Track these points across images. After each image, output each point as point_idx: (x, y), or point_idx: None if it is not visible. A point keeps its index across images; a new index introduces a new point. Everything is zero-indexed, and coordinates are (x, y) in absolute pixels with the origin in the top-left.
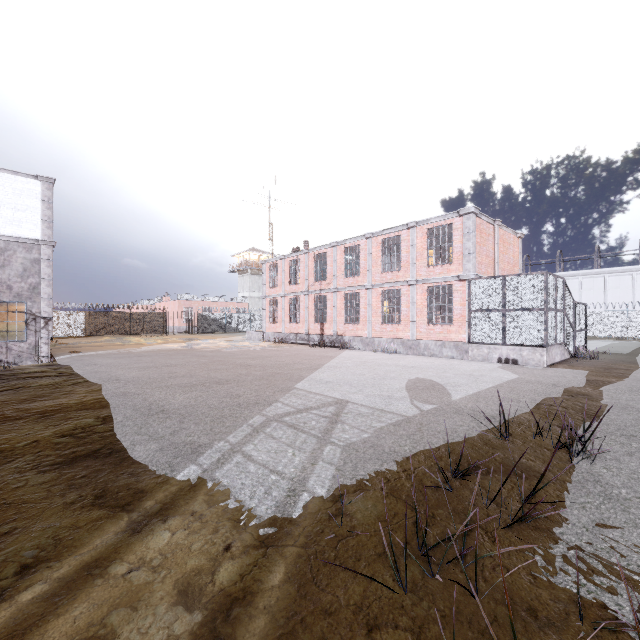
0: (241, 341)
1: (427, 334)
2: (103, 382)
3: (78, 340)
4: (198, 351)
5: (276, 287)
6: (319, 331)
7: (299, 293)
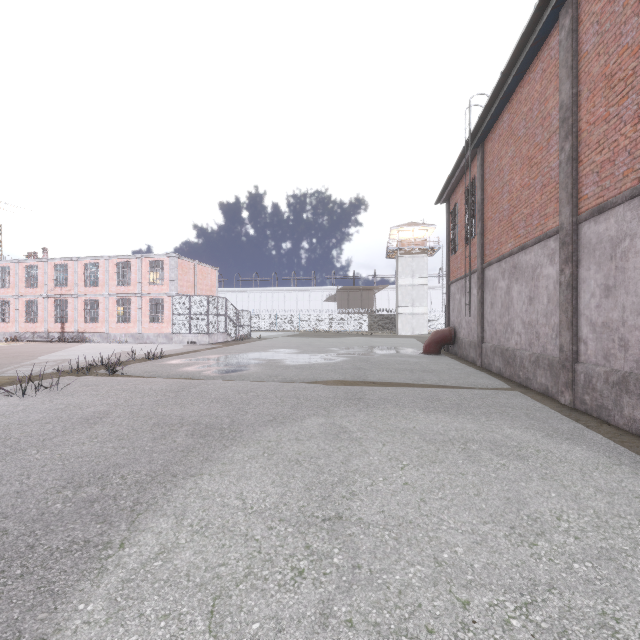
0: None
1: (149, 329)
2: None
3: None
4: None
5: (7, 288)
6: (60, 329)
7: (37, 296)
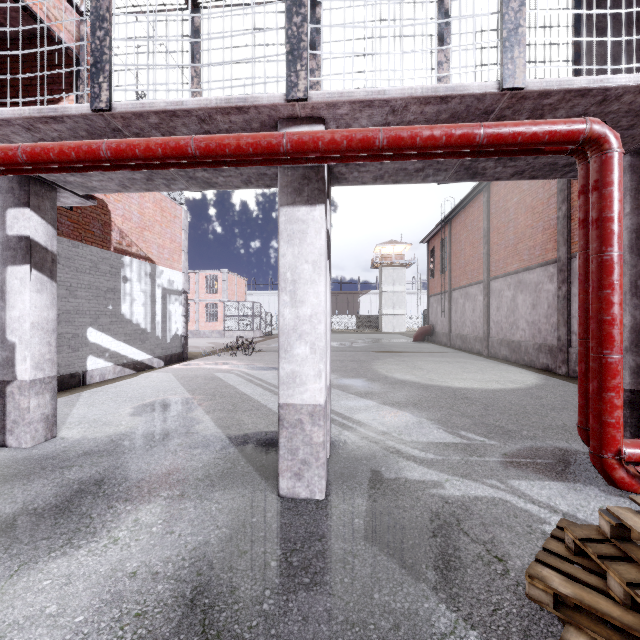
0: None
1: (205, 327)
2: None
3: None
4: None
5: None
6: None
7: None
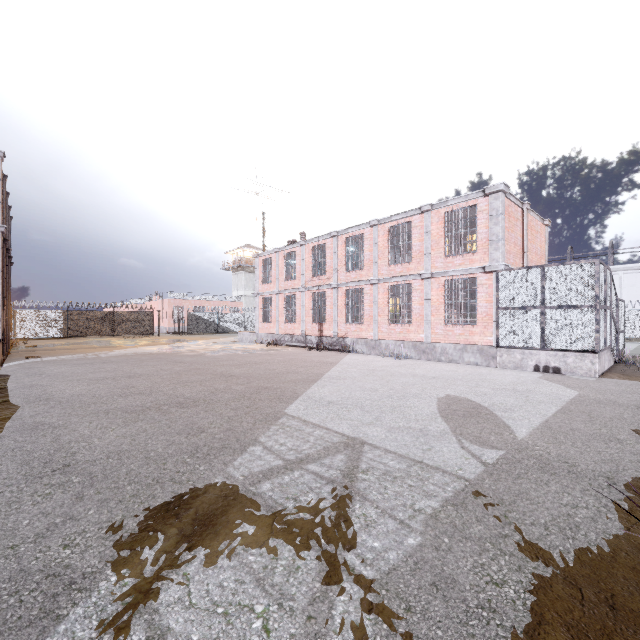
0: (231, 343)
1: (444, 336)
2: (25, 403)
3: (52, 342)
4: (177, 355)
5: (270, 283)
6: (317, 332)
7: (295, 290)
